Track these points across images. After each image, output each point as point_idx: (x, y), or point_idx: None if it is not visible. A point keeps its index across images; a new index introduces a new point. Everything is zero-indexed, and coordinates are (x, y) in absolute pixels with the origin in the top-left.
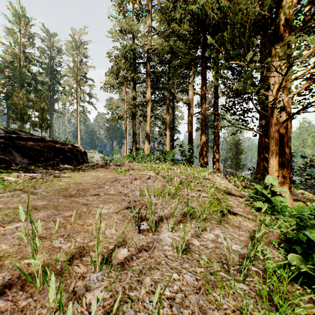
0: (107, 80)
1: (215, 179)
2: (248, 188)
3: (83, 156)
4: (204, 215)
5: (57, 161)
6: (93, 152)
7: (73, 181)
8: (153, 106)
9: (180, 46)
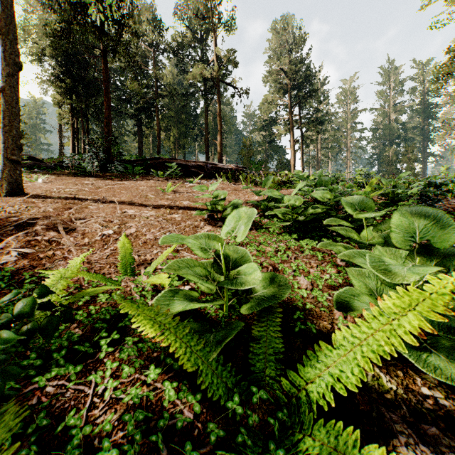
0: None
1: None
2: None
3: None
4: None
5: None
6: None
7: None
8: None
9: None
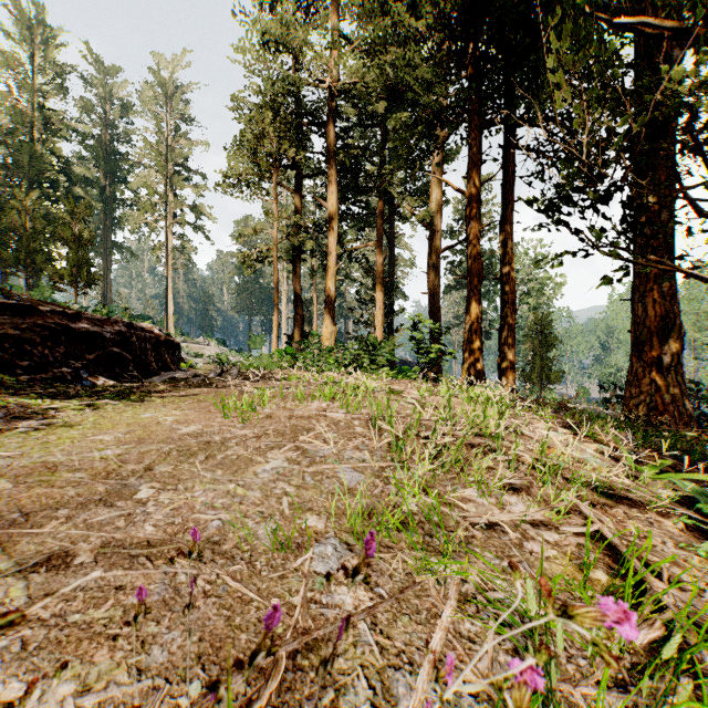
0: (230, 167)
1: (534, 429)
2: (654, 465)
3: (162, 354)
4: (615, 707)
5: (76, 368)
6: (203, 343)
7: (34, 457)
8: (345, 231)
9: (411, 82)
